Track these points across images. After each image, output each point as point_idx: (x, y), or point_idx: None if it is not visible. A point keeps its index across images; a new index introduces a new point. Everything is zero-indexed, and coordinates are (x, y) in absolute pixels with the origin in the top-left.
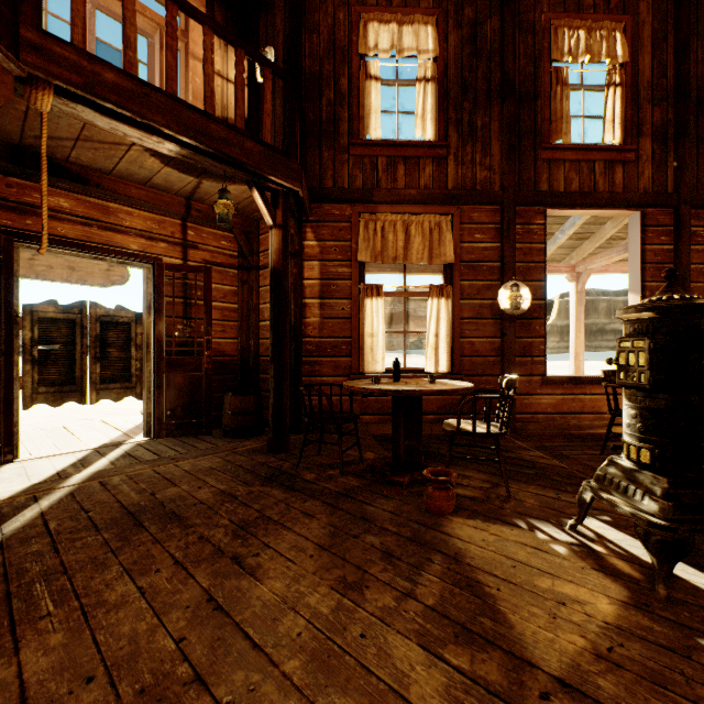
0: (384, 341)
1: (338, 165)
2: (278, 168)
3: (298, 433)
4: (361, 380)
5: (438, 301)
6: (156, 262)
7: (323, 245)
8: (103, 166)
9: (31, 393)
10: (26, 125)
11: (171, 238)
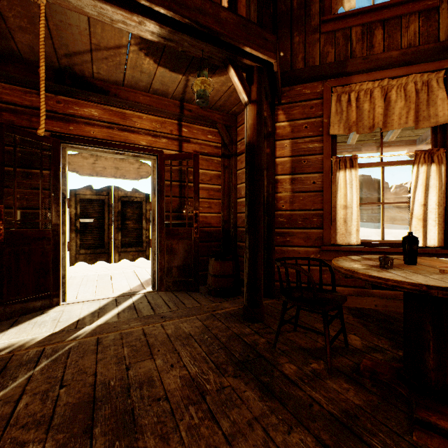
0: (358, 213)
1: (308, 46)
2: (253, 39)
3: (270, 298)
4: (349, 256)
5: (426, 168)
6: (158, 153)
7: (294, 124)
8: (117, 77)
9: (75, 253)
10: (55, 43)
11: (170, 134)
